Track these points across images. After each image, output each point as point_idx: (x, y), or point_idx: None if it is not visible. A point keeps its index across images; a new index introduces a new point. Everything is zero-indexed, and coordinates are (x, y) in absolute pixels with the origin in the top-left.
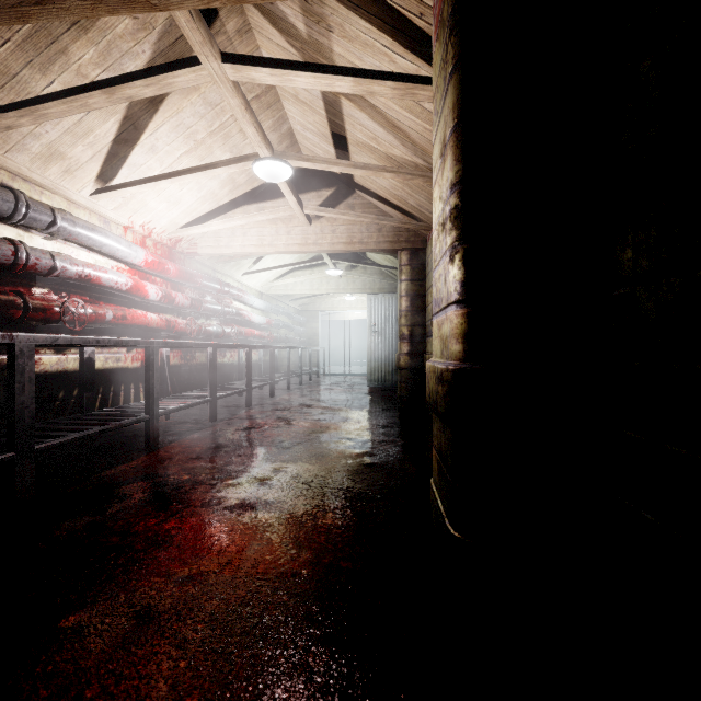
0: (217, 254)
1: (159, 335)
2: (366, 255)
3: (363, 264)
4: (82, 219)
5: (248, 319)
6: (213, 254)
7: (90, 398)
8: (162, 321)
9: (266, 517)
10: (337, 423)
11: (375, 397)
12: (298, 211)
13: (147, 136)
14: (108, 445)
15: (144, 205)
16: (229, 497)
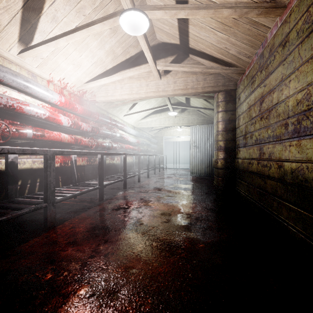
0: (106, 101)
1: (72, 147)
2: (190, 104)
3: (189, 107)
4: (8, 67)
5: (126, 139)
6: (104, 101)
7: (13, 189)
8: (72, 139)
9: None
10: (179, 205)
11: (197, 183)
12: (153, 68)
13: (48, 6)
14: (24, 221)
15: (57, 65)
16: None
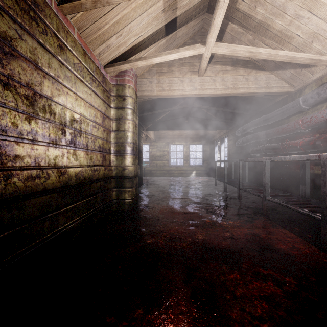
0: None
1: None
2: None
3: None
4: None
5: None
6: None
7: None
8: None
9: (179, 211)
10: None
11: None
12: None
13: None
14: None
15: None
16: (197, 215)
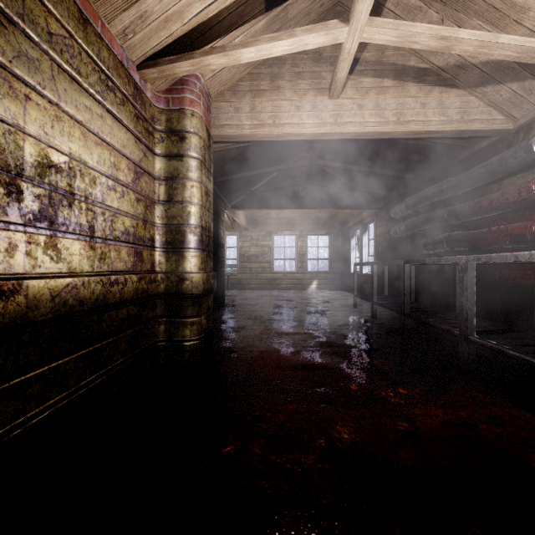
0: None
1: None
2: None
3: None
4: None
5: None
6: None
7: None
8: None
9: (293, 363)
10: None
11: None
12: None
13: None
14: None
15: None
16: (331, 373)
